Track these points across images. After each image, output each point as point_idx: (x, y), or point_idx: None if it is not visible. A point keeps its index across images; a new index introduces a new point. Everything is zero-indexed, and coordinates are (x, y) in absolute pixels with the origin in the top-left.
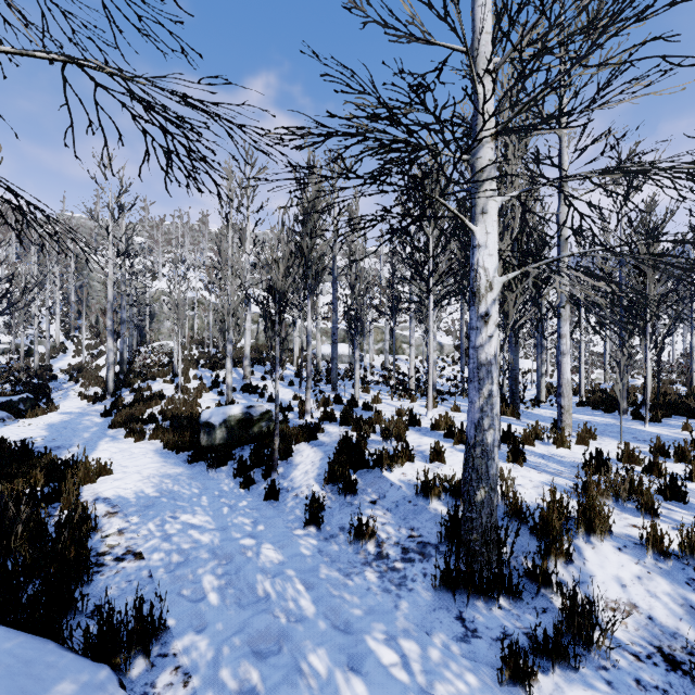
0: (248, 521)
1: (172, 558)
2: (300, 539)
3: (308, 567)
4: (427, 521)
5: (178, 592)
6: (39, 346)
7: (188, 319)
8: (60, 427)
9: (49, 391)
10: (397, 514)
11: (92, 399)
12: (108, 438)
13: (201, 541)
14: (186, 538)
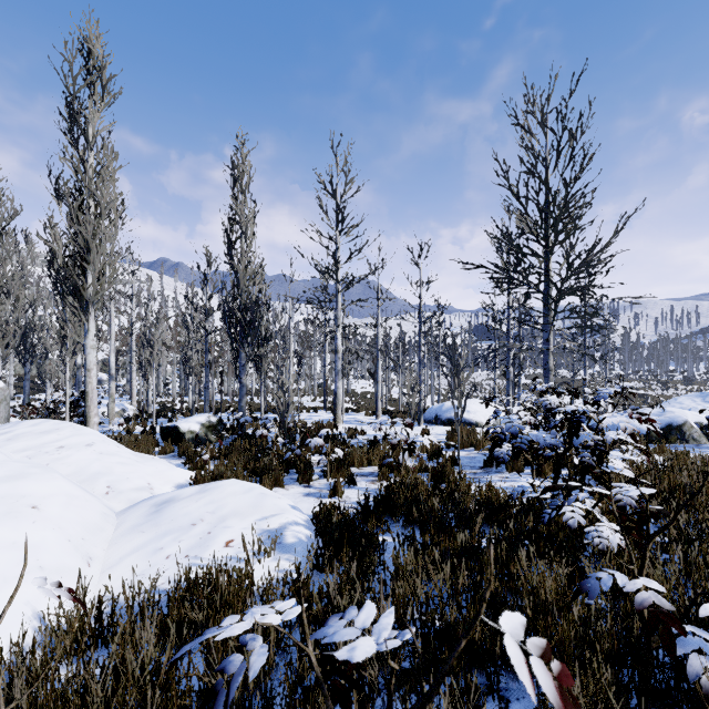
0: None
1: None
2: None
3: None
4: None
5: None
6: None
7: None
8: None
9: None
10: None
11: None
12: None
13: None
14: None
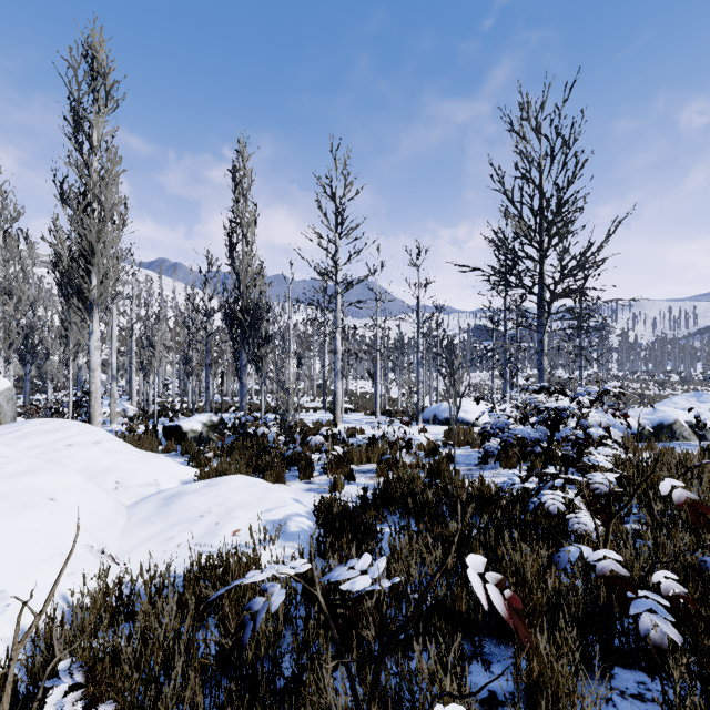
0: None
1: None
2: None
3: None
4: None
5: None
6: None
7: None
8: None
9: None
10: None
11: None
12: None
13: None
14: None
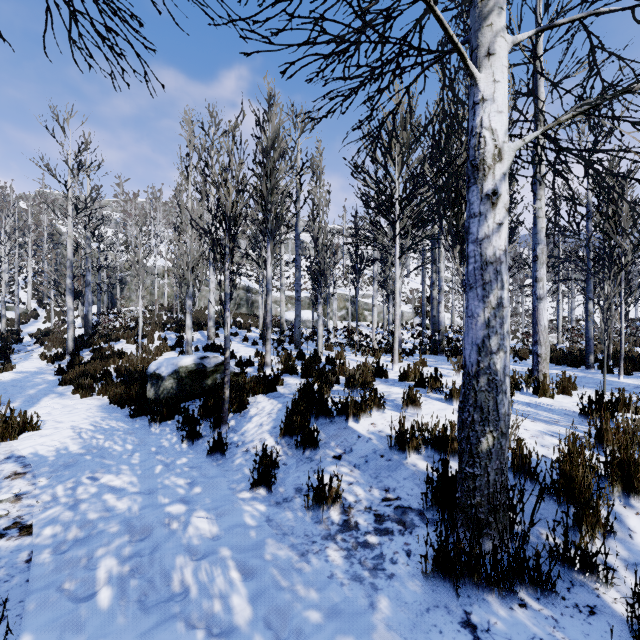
0: (182, 482)
1: (68, 533)
2: (244, 504)
3: (251, 543)
4: (405, 480)
5: (57, 586)
6: (10, 312)
7: (158, 287)
8: (7, 384)
9: (10, 352)
10: (367, 471)
11: (51, 358)
12: (54, 394)
13: (115, 508)
14: (97, 504)
